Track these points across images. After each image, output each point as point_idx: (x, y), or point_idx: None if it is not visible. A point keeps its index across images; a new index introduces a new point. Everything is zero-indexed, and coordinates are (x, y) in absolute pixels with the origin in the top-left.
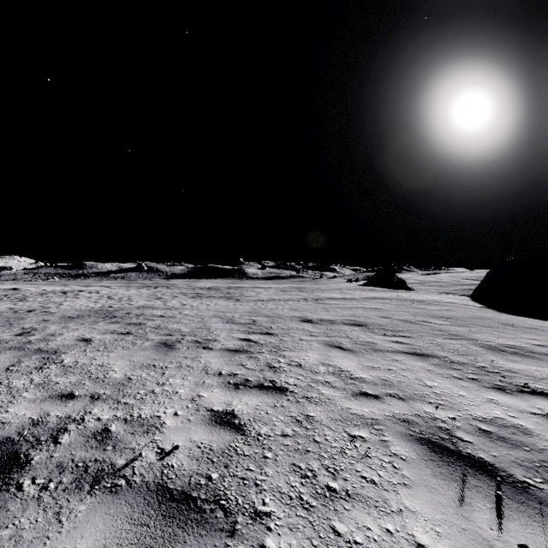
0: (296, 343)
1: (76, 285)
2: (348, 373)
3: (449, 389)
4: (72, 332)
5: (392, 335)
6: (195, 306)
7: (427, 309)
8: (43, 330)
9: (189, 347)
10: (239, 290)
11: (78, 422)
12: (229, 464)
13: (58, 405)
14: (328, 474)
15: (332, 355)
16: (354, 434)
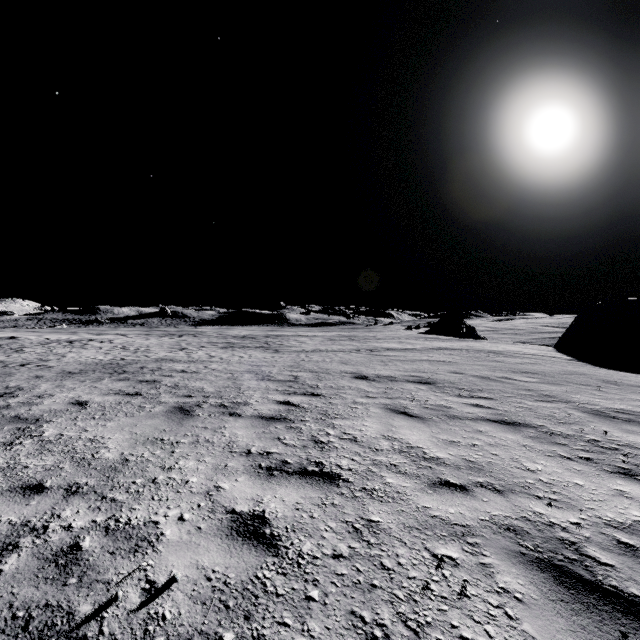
0: (349, 408)
1: (87, 333)
2: (419, 451)
3: (558, 474)
4: (66, 393)
5: (469, 396)
6: (225, 359)
7: (506, 362)
8: (30, 389)
9: (212, 413)
10: (279, 339)
11: (37, 533)
12: (253, 613)
13: (17, 503)
14: (408, 634)
15: (396, 425)
16: (441, 555)
